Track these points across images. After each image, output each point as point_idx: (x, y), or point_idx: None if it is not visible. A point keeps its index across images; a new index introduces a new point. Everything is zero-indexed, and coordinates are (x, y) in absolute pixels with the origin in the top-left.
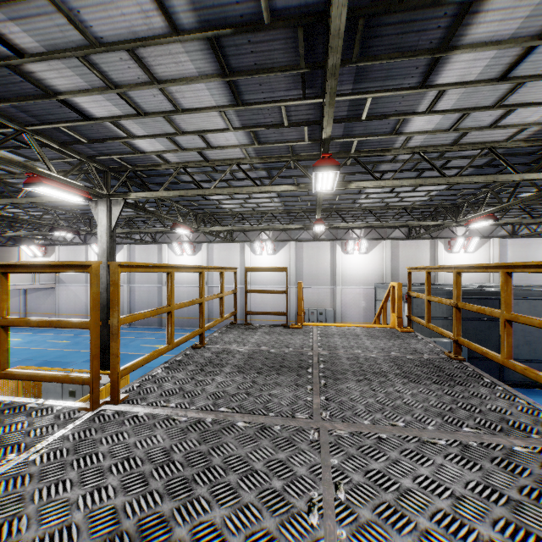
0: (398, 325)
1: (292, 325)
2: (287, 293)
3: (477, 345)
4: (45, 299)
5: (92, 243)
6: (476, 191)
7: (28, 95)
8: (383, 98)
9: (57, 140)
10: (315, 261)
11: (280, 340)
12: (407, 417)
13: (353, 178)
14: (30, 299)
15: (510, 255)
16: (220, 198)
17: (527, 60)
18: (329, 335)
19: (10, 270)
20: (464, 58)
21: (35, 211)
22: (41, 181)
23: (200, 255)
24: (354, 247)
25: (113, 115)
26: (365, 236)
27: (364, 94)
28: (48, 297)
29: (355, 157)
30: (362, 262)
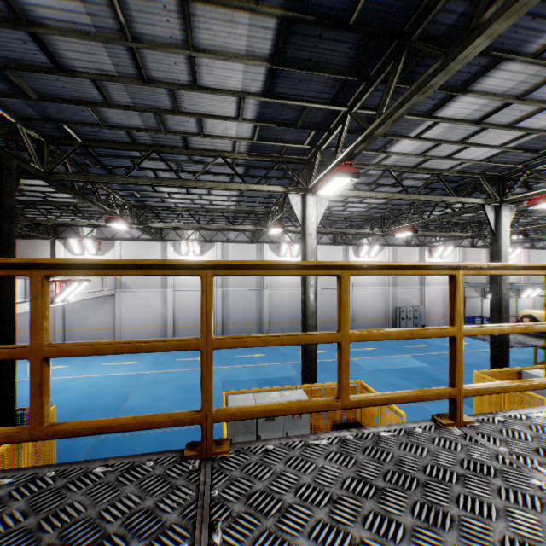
0: None
1: None
2: None
3: None
4: (95, 310)
5: (183, 239)
6: None
7: None
8: None
9: None
10: None
11: None
12: None
13: None
14: (70, 311)
15: (530, 261)
16: (455, 207)
17: None
18: None
19: None
20: None
21: (234, 200)
22: None
23: None
24: (440, 253)
25: None
26: (444, 244)
27: None
28: (101, 307)
29: None
30: None
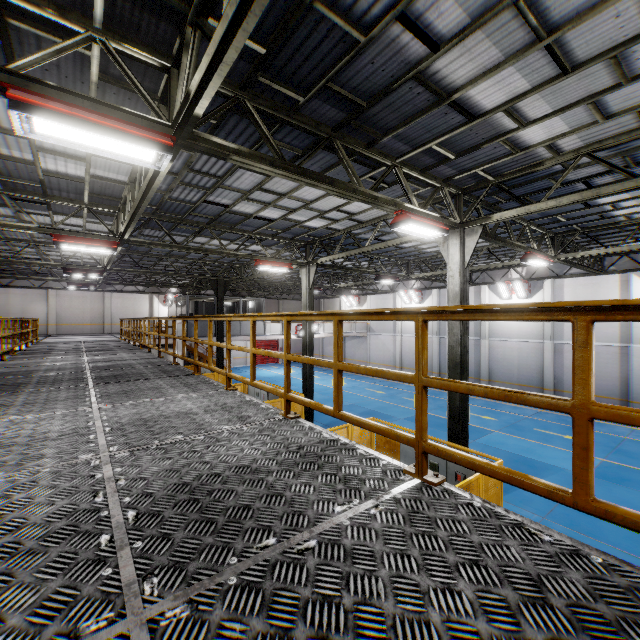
0: None
1: None
2: None
3: None
4: (358, 347)
5: (400, 290)
6: None
7: (415, 113)
8: None
9: (418, 167)
10: None
11: None
12: None
13: None
14: (347, 346)
15: None
16: (618, 199)
17: None
18: None
19: (614, 316)
20: None
21: (361, 261)
22: (408, 218)
23: (539, 297)
24: None
25: (511, 97)
26: None
27: None
28: (361, 345)
29: None
30: None
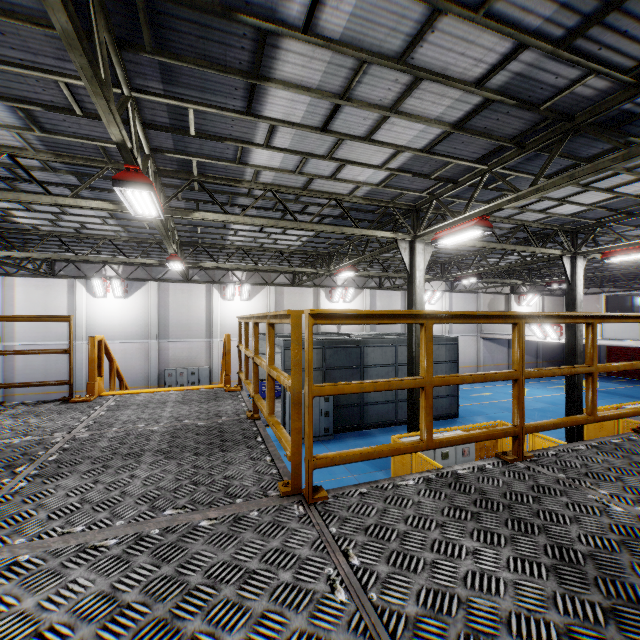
0: (226, 384)
1: (76, 398)
2: (71, 352)
3: (261, 402)
4: None
5: None
6: (342, 242)
7: None
8: (210, 115)
9: None
10: (186, 307)
11: (29, 424)
12: (103, 514)
13: (211, 208)
14: None
15: (378, 305)
16: (6, 206)
17: (340, 117)
18: (122, 407)
19: None
20: (282, 94)
21: None
22: None
23: None
24: (234, 292)
25: None
26: (248, 280)
27: (182, 101)
28: None
29: (199, 182)
30: (245, 310)
